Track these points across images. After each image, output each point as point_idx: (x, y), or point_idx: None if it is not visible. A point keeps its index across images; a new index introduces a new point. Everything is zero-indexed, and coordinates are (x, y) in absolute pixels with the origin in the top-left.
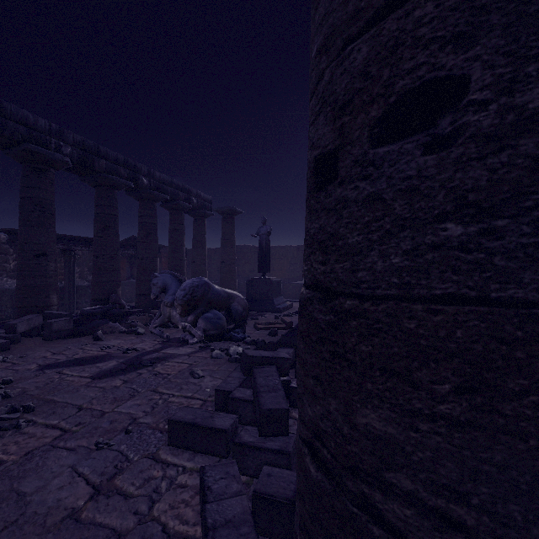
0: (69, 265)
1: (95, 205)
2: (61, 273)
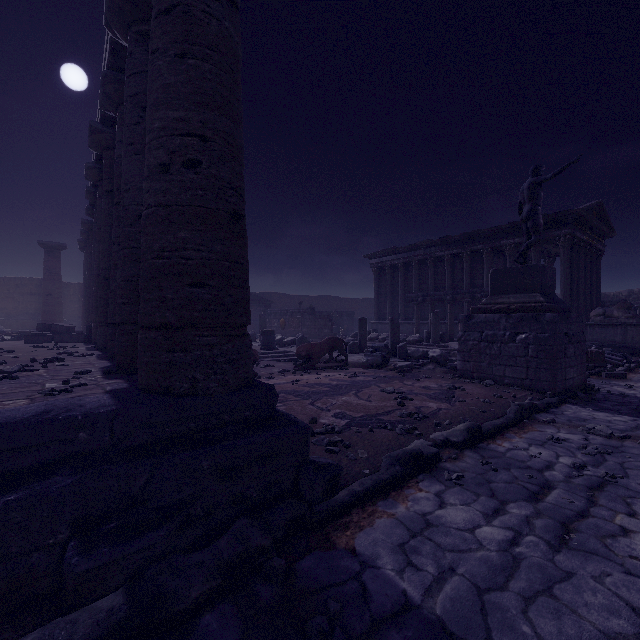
0: None
1: None
2: None
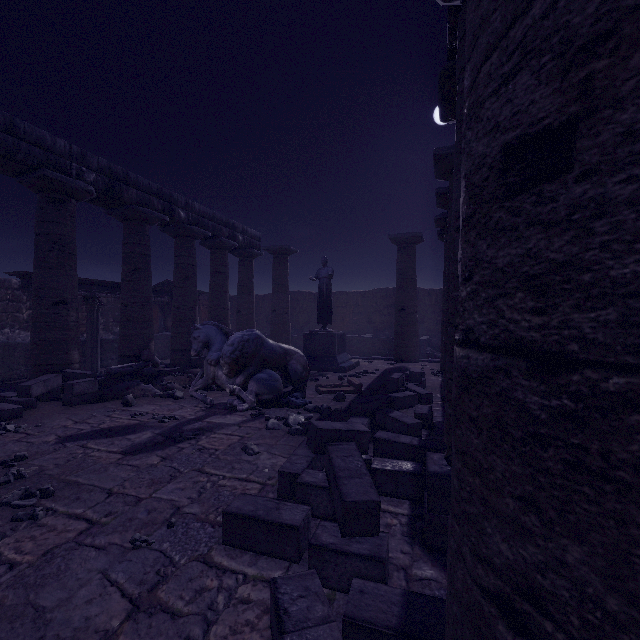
0: (92, 315)
1: (123, 244)
2: (83, 324)
